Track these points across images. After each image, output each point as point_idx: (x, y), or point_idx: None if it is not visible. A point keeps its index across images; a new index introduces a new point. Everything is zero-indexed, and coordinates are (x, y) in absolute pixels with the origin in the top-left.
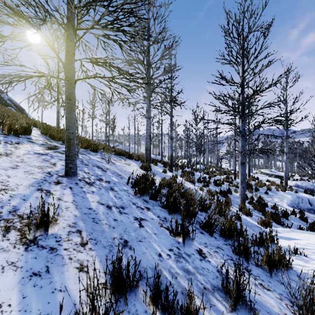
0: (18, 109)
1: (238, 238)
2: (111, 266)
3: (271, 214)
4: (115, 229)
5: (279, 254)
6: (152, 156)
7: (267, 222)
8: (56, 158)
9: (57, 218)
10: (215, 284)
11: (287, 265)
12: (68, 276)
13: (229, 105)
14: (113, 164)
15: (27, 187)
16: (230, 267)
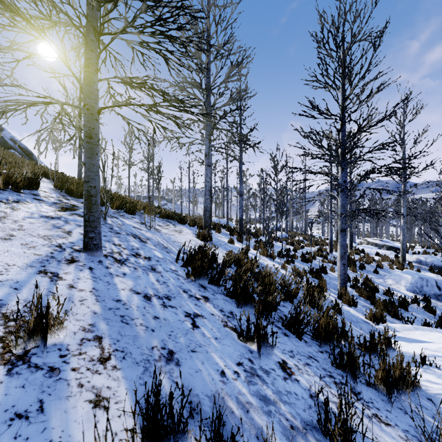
0: (25, 152)
1: (340, 342)
2: (146, 396)
3: (384, 304)
4: (156, 333)
5: (402, 368)
6: (214, 220)
7: (379, 315)
8: (73, 224)
9: (66, 317)
10: (308, 419)
11: (413, 383)
12: (74, 416)
13: (323, 147)
14: (158, 231)
15: (23, 268)
16: (328, 389)
